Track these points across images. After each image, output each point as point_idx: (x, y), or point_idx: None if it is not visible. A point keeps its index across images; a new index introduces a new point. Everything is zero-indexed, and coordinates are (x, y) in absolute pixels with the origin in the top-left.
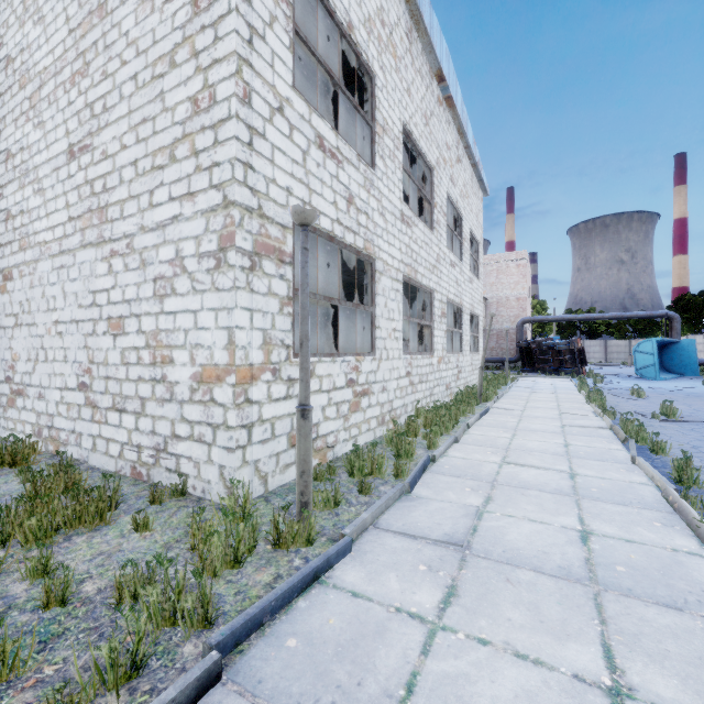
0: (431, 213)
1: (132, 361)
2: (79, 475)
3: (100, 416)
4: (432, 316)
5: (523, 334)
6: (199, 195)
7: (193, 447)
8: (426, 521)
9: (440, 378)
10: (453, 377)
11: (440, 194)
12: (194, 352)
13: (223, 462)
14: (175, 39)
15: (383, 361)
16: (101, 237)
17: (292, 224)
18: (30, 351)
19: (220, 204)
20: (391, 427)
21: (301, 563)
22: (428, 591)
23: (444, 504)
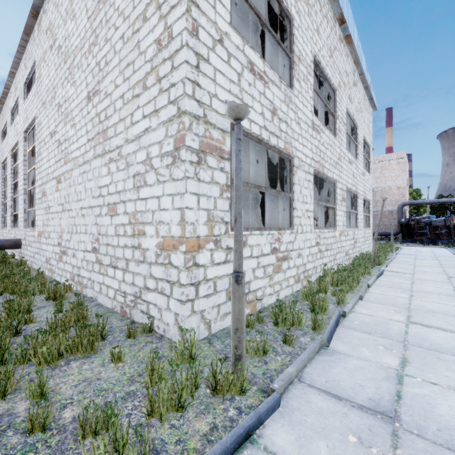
0: (334, 123)
1: (121, 233)
2: (86, 311)
3: (103, 270)
4: (335, 200)
5: (402, 214)
6: (161, 110)
7: (157, 297)
8: (347, 381)
9: (341, 247)
10: (351, 246)
11: (341, 109)
12: (158, 227)
13: (177, 311)
14: (146, 0)
15: (298, 234)
16: (104, 150)
17: (229, 129)
18: (69, 226)
19: (175, 114)
20: (304, 284)
21: (235, 414)
22: None
23: (362, 362)
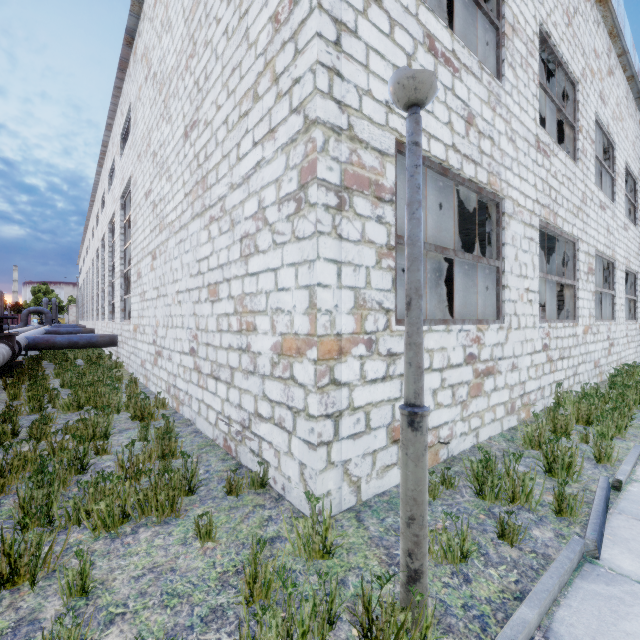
0: (574, 141)
1: (224, 328)
2: (175, 443)
3: (203, 381)
4: (576, 272)
5: None
6: (279, 128)
7: (273, 431)
8: None
9: (586, 353)
10: (603, 352)
11: (586, 115)
12: (274, 318)
13: (304, 459)
14: None
15: (512, 330)
16: (203, 205)
17: (392, 151)
18: (164, 318)
19: (300, 129)
20: (522, 416)
21: None
22: None
23: None
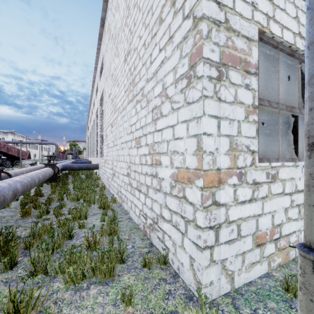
0: None
1: (143, 162)
2: (116, 227)
3: (133, 191)
4: None
5: None
6: (175, 33)
7: (171, 229)
8: None
9: None
10: None
11: None
12: (172, 157)
13: (193, 255)
14: None
15: None
16: (133, 95)
17: (256, 37)
18: (116, 156)
19: (190, 28)
20: None
21: None
22: None
23: None
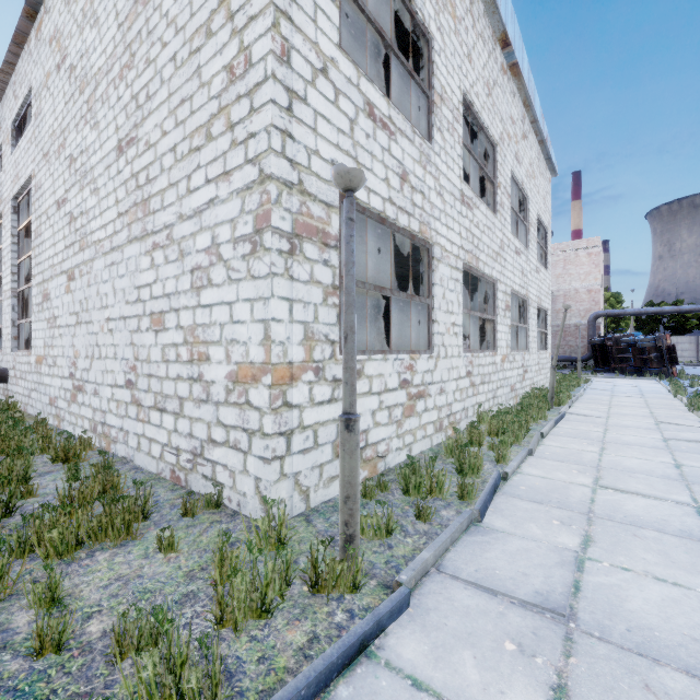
0: (494, 195)
1: (171, 358)
2: (117, 478)
3: (144, 415)
4: (495, 309)
5: (595, 330)
6: (234, 173)
7: (228, 454)
8: (506, 569)
9: (504, 379)
10: (518, 378)
11: (504, 173)
12: (229, 348)
13: (259, 474)
14: (211, 5)
15: (441, 359)
16: (145, 230)
17: (337, 203)
18: (87, 348)
19: (256, 179)
20: (449, 433)
21: (344, 619)
22: (523, 692)
23: (528, 543)
